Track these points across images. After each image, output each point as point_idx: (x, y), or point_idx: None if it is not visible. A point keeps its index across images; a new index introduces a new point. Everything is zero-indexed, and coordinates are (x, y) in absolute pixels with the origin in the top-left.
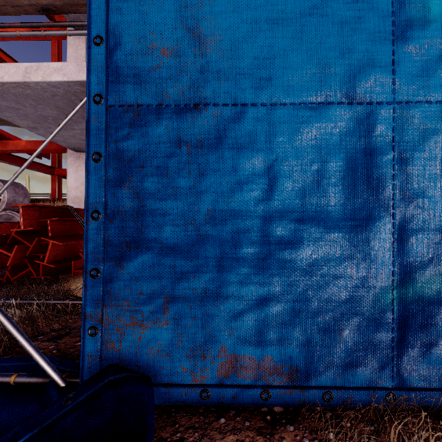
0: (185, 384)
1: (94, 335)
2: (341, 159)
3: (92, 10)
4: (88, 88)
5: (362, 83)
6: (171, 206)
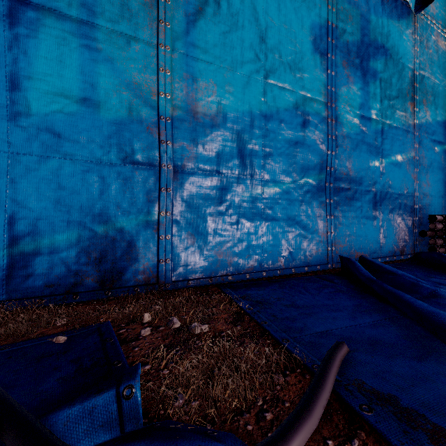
0: None
1: None
2: None
3: None
4: None
5: None
6: None
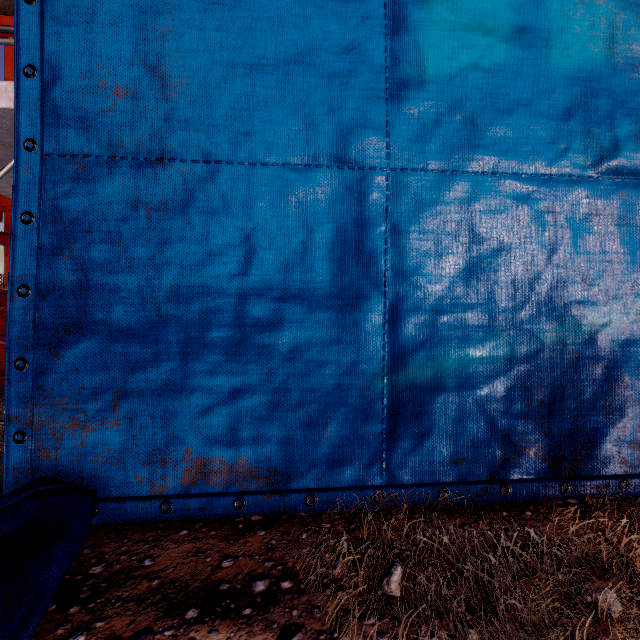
0: (143, 496)
1: (23, 443)
2: (329, 229)
3: (20, 32)
4: (15, 131)
5: (352, 145)
6: (126, 281)
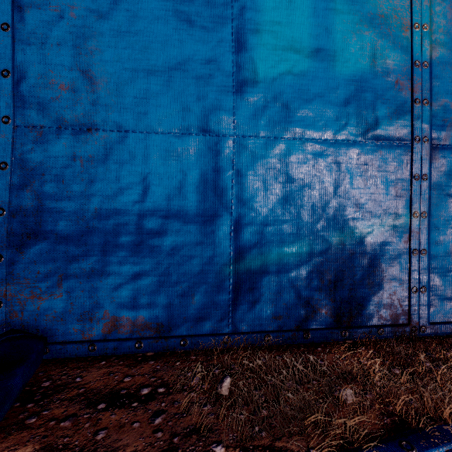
0: (78, 341)
1: (1, 308)
2: (197, 173)
3: None
4: None
5: (211, 121)
6: (67, 206)
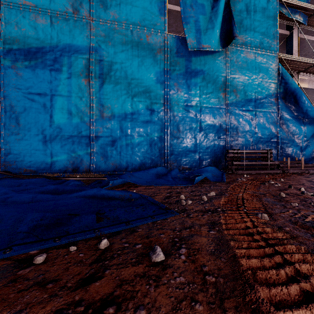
0: (17, 173)
1: (2, 167)
2: (42, 142)
3: (1, 119)
4: (1, 131)
5: (45, 132)
6: (15, 148)
